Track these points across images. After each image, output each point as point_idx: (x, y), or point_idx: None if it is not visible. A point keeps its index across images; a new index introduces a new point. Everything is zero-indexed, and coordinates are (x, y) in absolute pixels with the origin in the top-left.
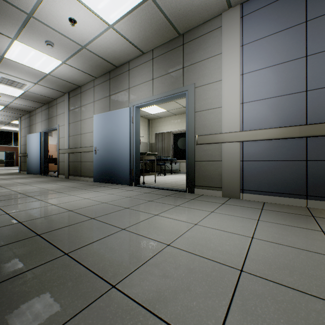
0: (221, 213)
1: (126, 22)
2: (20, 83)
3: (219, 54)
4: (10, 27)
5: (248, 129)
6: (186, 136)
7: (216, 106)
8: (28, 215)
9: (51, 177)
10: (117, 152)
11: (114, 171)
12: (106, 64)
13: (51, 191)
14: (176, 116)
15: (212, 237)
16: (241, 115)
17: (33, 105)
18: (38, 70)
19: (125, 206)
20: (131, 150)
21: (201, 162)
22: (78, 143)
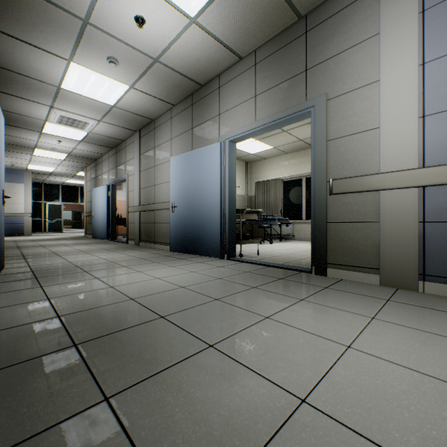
0: (393, 321)
1: (215, 8)
2: (81, 121)
3: (373, 36)
4: (64, 43)
5: (436, 163)
6: (311, 181)
7: (367, 128)
8: (73, 303)
9: (118, 244)
10: (202, 209)
11: (198, 237)
12: (187, 82)
13: (113, 264)
14: (287, 154)
15: (397, 388)
16: (420, 139)
17: (98, 151)
18: (101, 101)
19: (214, 296)
20: (223, 205)
21: (339, 224)
22: (151, 198)
